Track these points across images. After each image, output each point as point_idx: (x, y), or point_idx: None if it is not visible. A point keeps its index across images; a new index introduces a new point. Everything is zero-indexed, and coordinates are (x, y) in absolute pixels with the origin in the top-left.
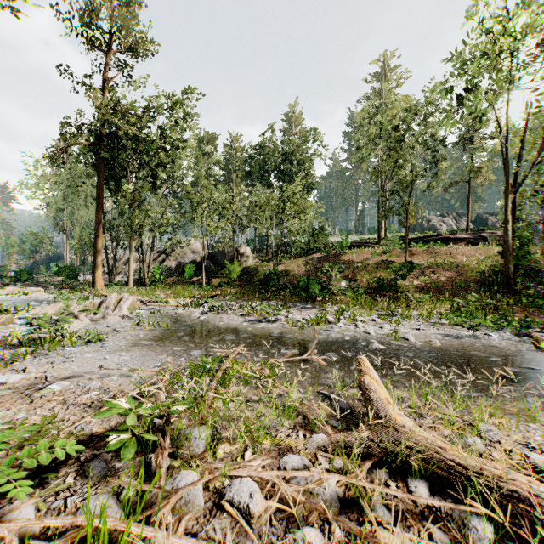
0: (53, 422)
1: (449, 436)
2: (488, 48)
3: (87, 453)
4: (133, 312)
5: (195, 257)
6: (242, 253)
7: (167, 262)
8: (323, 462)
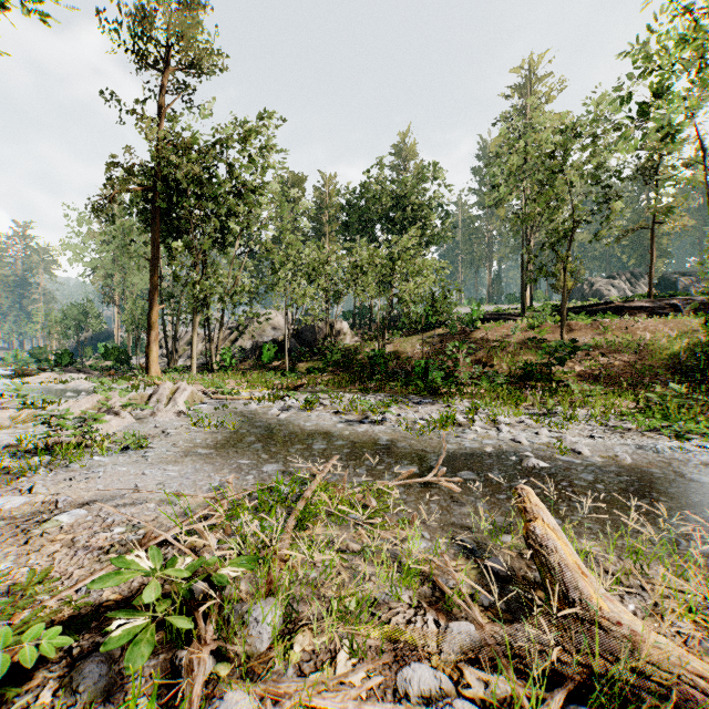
0: (48, 578)
1: (691, 635)
2: (686, 34)
3: (86, 640)
4: (190, 407)
5: (276, 334)
6: (337, 329)
7: (241, 341)
8: (473, 682)
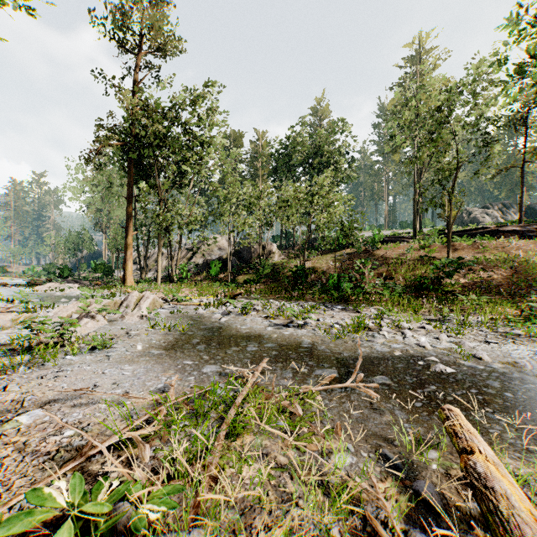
0: None
1: None
2: None
3: None
4: (151, 312)
5: (221, 253)
6: (268, 250)
7: (195, 259)
8: None
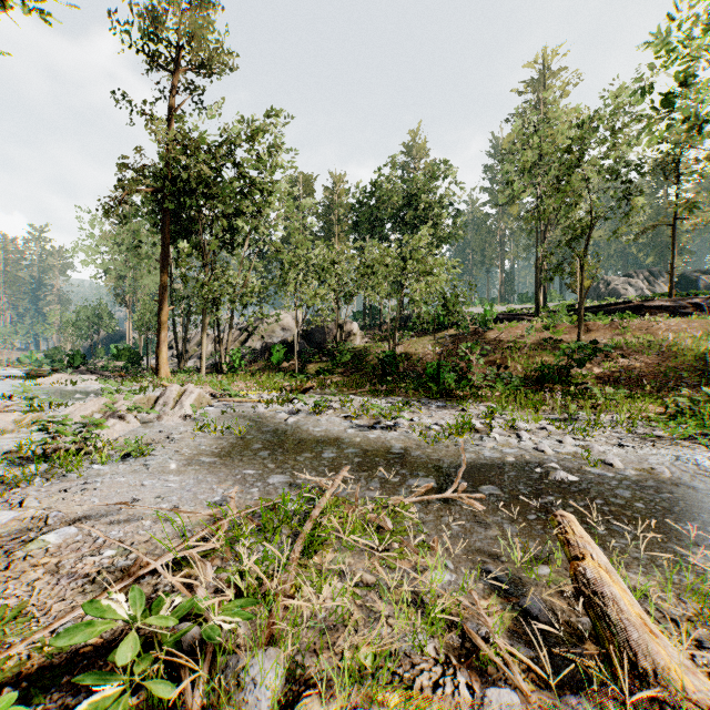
0: (23, 613)
1: None
2: None
3: (54, 701)
4: (197, 411)
5: (285, 335)
6: (347, 330)
7: (251, 342)
8: None
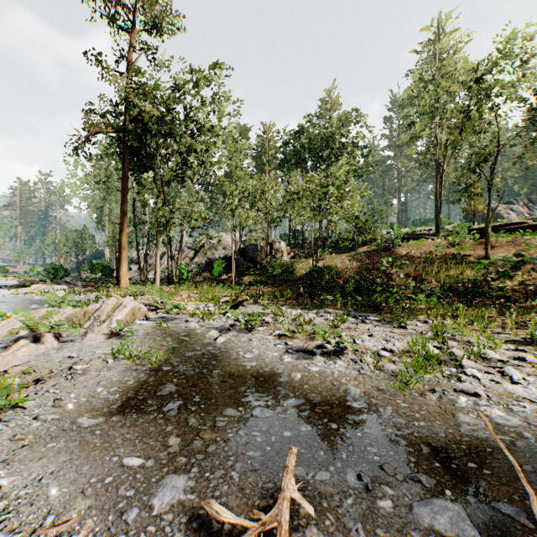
0: None
1: None
2: None
3: None
4: (124, 327)
5: (226, 253)
6: (276, 248)
7: (198, 258)
8: None
